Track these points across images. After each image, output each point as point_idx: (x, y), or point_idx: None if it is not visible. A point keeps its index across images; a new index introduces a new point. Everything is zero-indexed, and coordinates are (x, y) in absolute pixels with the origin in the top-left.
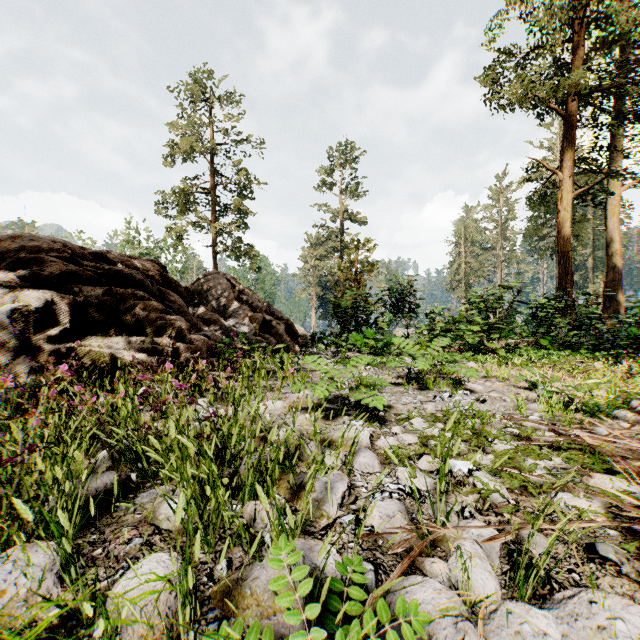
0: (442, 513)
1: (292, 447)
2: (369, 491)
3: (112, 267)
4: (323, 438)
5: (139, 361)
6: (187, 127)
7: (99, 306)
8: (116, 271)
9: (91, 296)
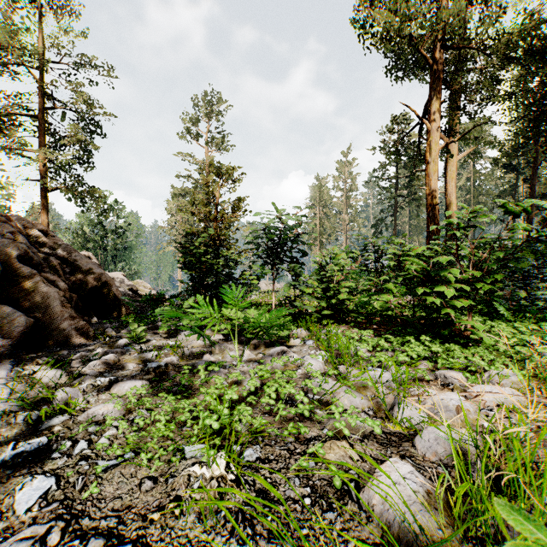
0: None
1: None
2: None
3: None
4: None
5: None
6: None
7: None
8: None
9: None
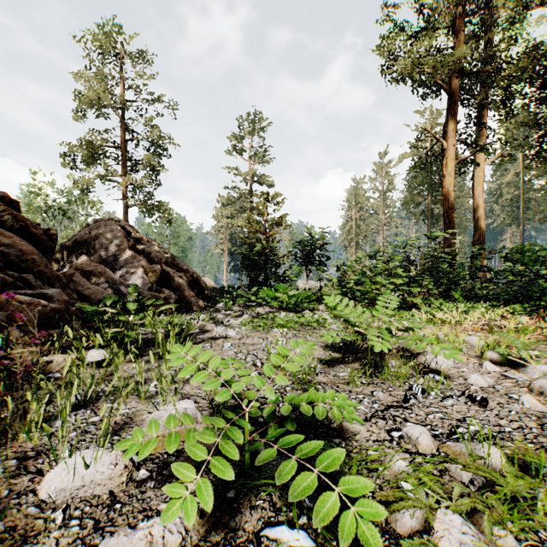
0: None
1: None
2: None
3: None
4: None
5: None
6: (94, 78)
7: None
8: None
9: None
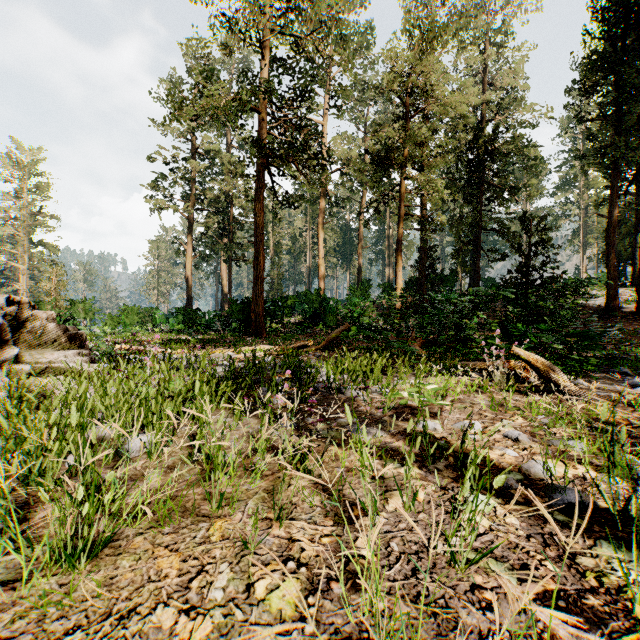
0: None
1: None
2: None
3: None
4: None
5: None
6: None
7: None
8: None
9: None
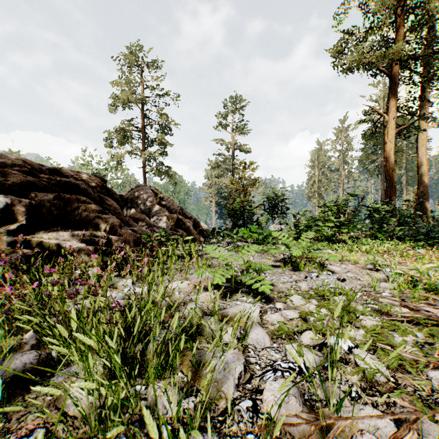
0: (335, 399)
1: (195, 324)
2: (262, 368)
3: (62, 179)
4: (221, 314)
5: (79, 250)
6: (125, 84)
7: (50, 208)
8: (65, 182)
9: (44, 200)
